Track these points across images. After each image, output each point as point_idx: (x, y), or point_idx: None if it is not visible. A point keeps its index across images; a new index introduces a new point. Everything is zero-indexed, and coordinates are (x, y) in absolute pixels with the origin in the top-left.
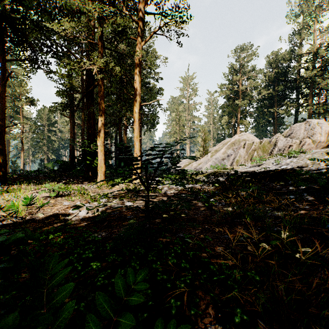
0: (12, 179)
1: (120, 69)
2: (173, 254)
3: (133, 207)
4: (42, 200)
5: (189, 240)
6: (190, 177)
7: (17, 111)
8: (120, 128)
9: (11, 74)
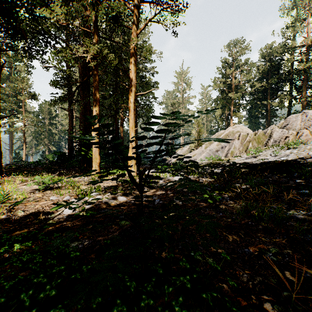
0: (9, 170)
1: (114, 56)
2: (181, 299)
3: (121, 215)
4: (27, 195)
5: (197, 257)
6: (187, 168)
7: (20, 106)
8: (116, 120)
9: (5, 64)
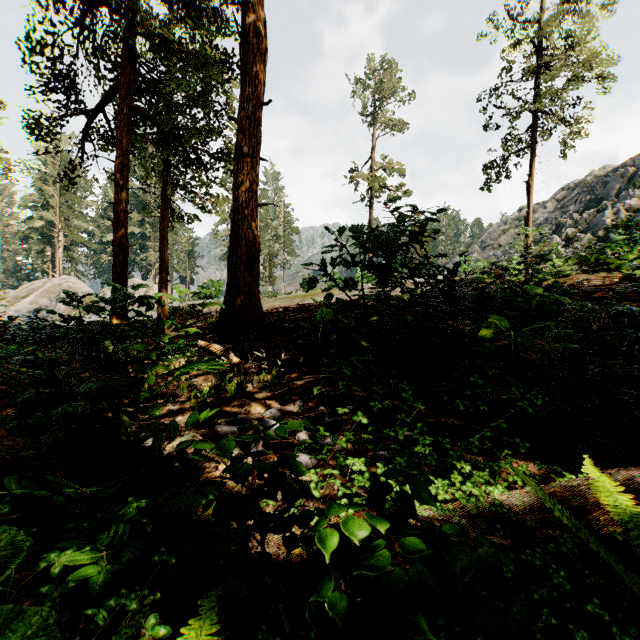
0: None
1: None
2: None
3: None
4: None
5: None
6: None
7: None
8: None
9: None
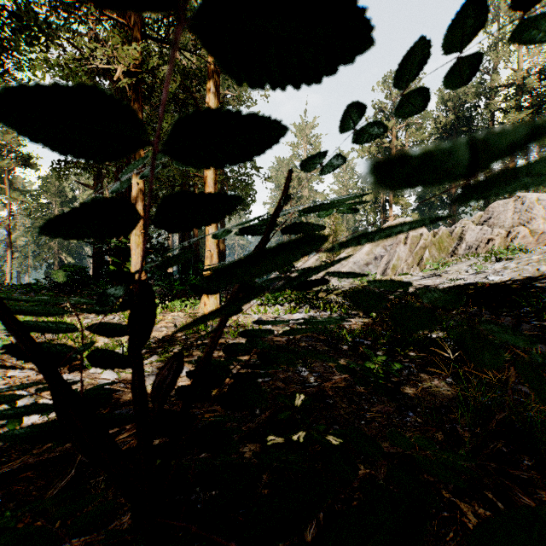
0: None
1: (173, 71)
2: None
3: None
4: None
5: None
6: (317, 297)
7: (3, 179)
8: None
9: None
